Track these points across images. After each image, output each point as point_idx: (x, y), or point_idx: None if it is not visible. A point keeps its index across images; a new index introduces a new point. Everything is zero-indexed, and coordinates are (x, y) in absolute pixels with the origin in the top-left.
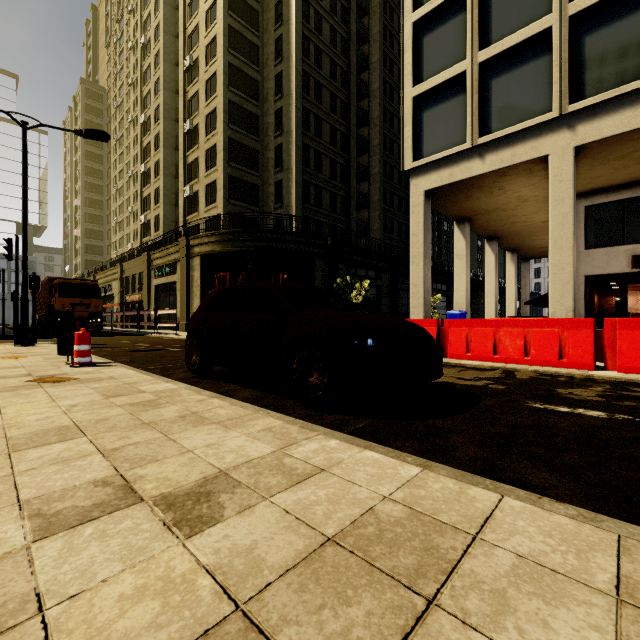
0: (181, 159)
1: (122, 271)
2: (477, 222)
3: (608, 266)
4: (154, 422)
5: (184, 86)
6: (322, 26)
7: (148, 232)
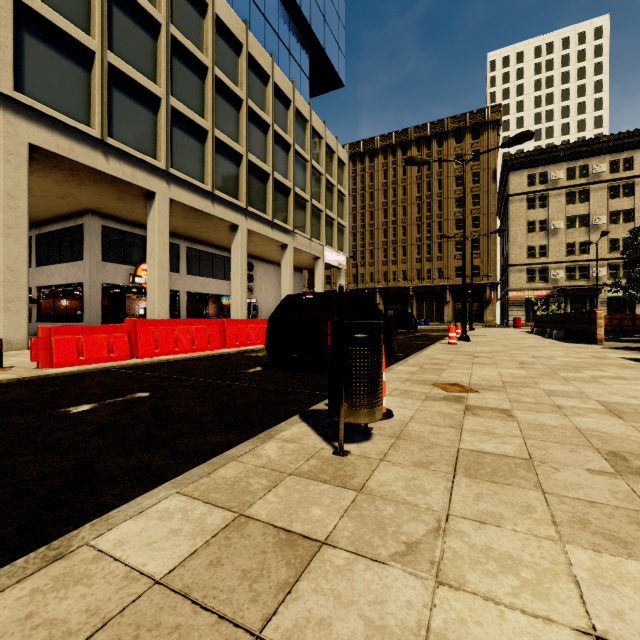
0: None
1: None
2: None
3: (117, 278)
4: (449, 360)
5: None
6: None
7: None
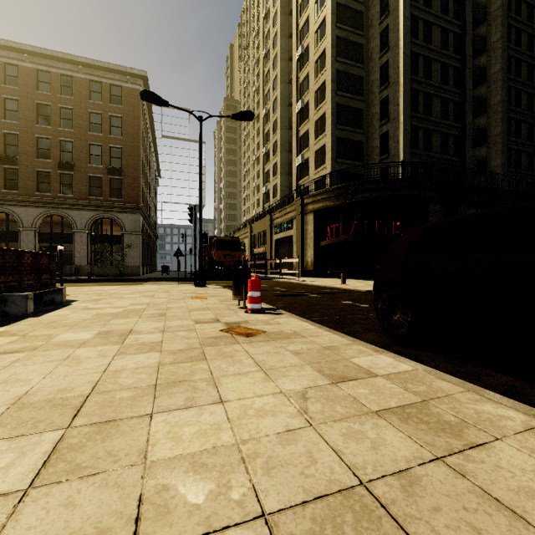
0: (294, 135)
1: (251, 230)
2: None
3: None
4: None
5: (296, 73)
6: None
7: (268, 199)
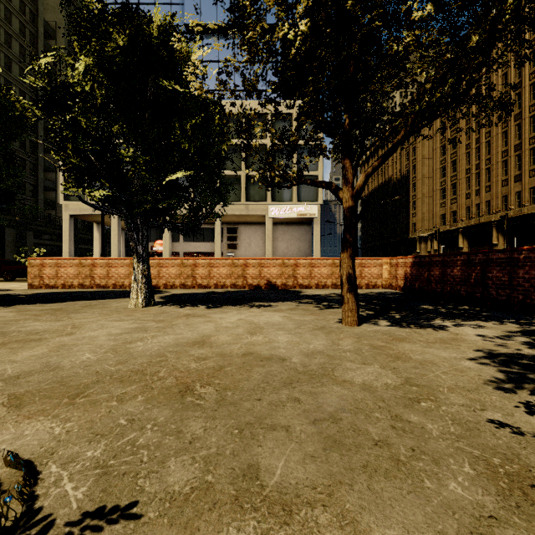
0: None
1: None
2: (107, 224)
3: None
4: None
5: None
6: (12, 66)
7: None
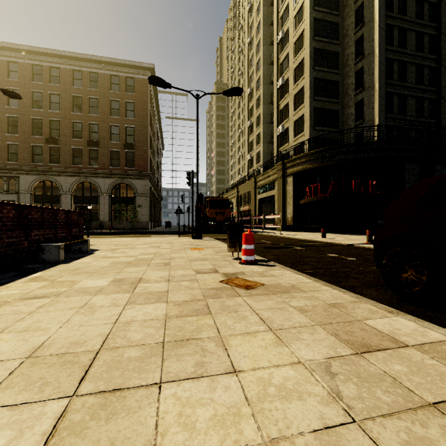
0: (275, 108)
1: (237, 192)
2: None
3: None
4: None
5: (277, 55)
6: None
7: (252, 165)
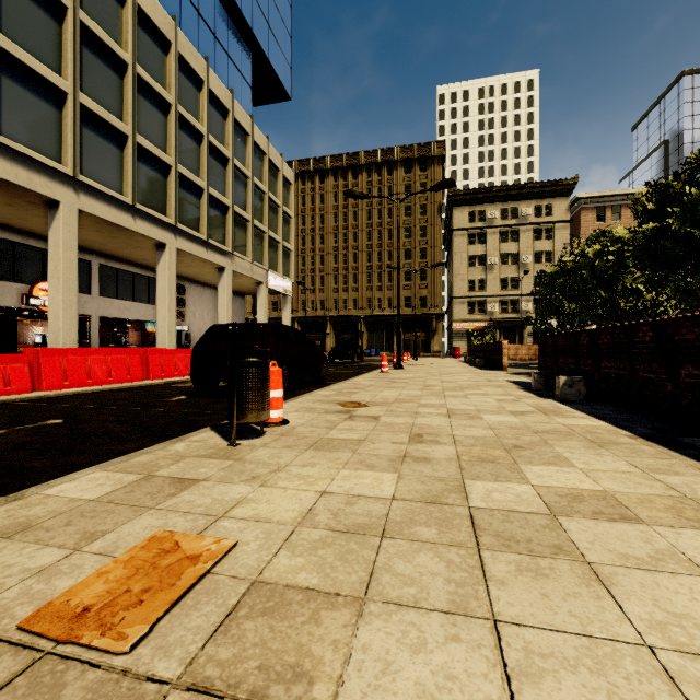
0: None
1: None
2: None
3: (4, 299)
4: (368, 386)
5: None
6: None
7: None
